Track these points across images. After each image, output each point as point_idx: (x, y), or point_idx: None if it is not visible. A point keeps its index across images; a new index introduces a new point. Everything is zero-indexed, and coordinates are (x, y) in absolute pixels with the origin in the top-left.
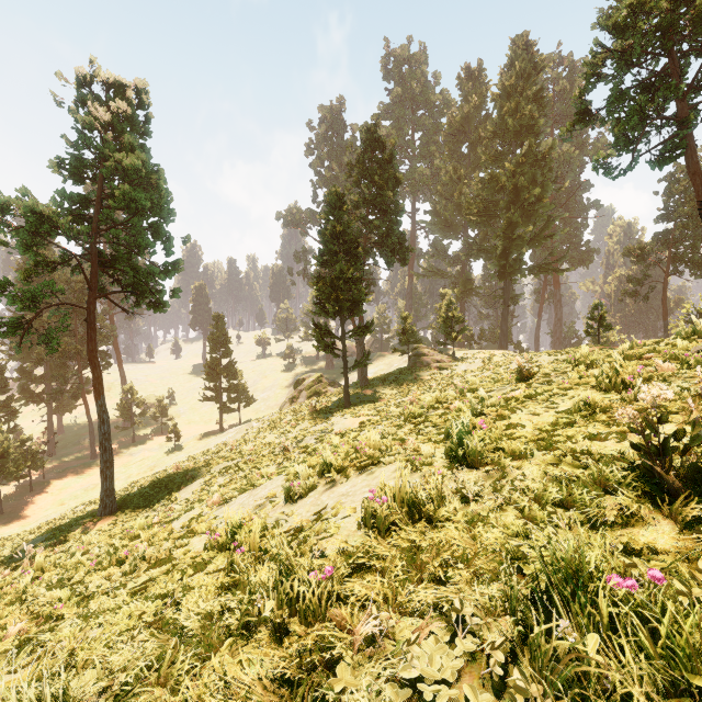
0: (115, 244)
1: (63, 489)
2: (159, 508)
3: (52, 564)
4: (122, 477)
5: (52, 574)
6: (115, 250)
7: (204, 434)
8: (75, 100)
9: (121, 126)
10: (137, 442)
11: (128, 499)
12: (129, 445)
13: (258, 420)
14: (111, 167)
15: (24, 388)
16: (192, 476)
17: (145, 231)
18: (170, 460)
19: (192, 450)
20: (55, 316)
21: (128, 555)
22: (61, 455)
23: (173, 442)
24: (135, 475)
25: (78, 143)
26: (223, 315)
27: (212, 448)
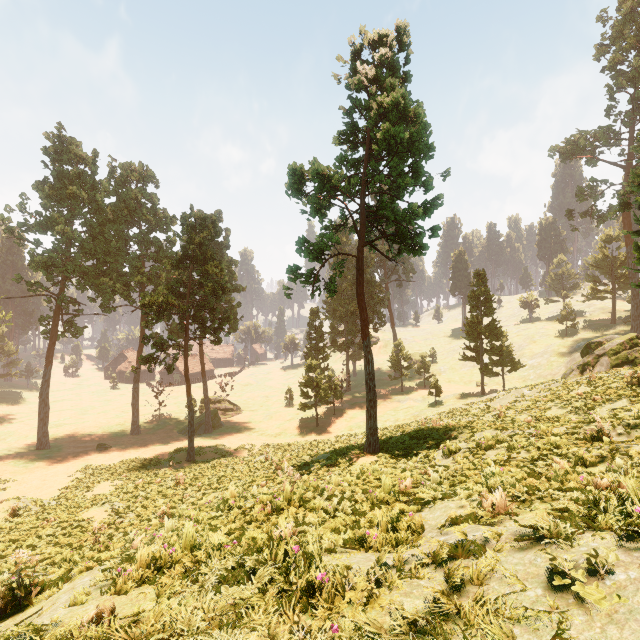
0: (378, 190)
1: (352, 418)
2: (416, 463)
3: (298, 499)
4: (391, 419)
5: (291, 514)
6: (379, 200)
7: (464, 394)
8: (349, 73)
9: (383, 77)
10: (404, 391)
11: (390, 442)
12: (398, 393)
13: (529, 387)
14: (374, 115)
15: (333, 339)
16: (452, 436)
17: (405, 175)
18: (431, 413)
19: (452, 407)
20: (349, 285)
21: (326, 582)
22: (354, 392)
23: (434, 397)
24: (401, 420)
25: (351, 109)
26: (483, 271)
27: (472, 409)
